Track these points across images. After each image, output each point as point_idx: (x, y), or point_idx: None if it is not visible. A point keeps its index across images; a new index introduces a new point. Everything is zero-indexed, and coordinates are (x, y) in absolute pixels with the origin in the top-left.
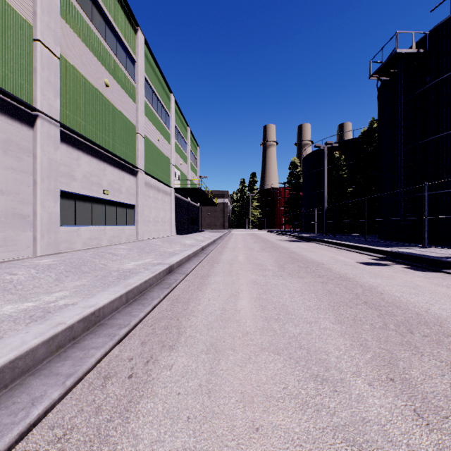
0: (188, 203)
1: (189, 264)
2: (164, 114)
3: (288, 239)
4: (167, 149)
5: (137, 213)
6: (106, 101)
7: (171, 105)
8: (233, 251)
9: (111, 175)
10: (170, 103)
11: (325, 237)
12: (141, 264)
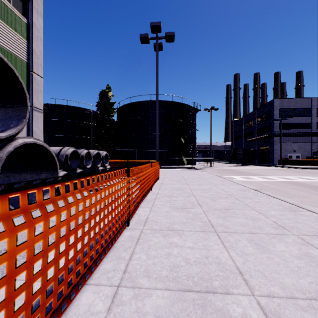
0: None
1: None
2: None
3: None
4: None
5: None
6: None
7: None
8: None
9: None
10: None
11: None
12: None
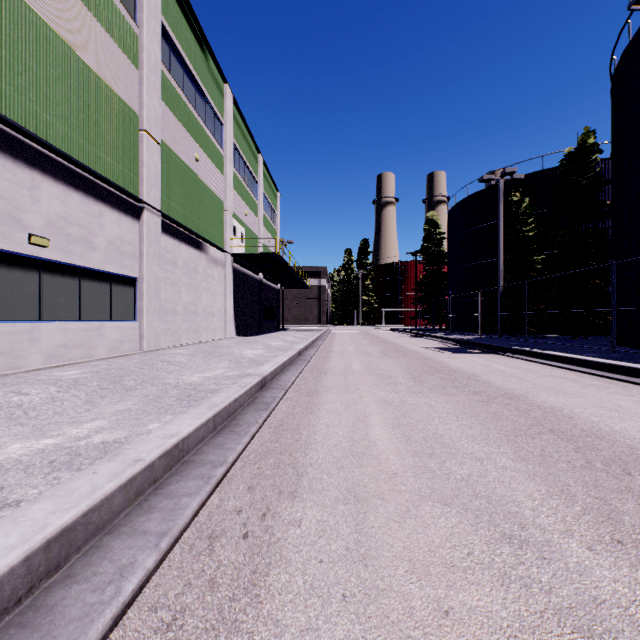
0: (260, 282)
1: (127, 539)
2: (211, 117)
3: (441, 345)
4: (217, 181)
5: (140, 294)
6: (38, 24)
7: (225, 104)
8: (345, 388)
9: (59, 203)
10: (223, 100)
11: (507, 341)
12: (24, 460)
